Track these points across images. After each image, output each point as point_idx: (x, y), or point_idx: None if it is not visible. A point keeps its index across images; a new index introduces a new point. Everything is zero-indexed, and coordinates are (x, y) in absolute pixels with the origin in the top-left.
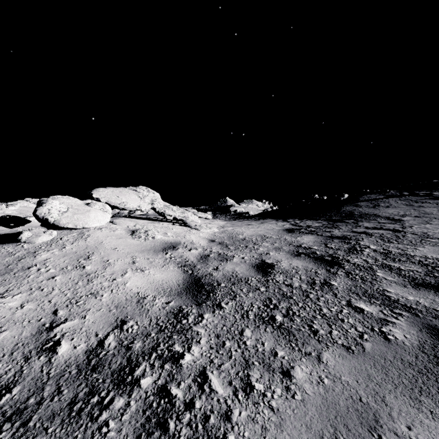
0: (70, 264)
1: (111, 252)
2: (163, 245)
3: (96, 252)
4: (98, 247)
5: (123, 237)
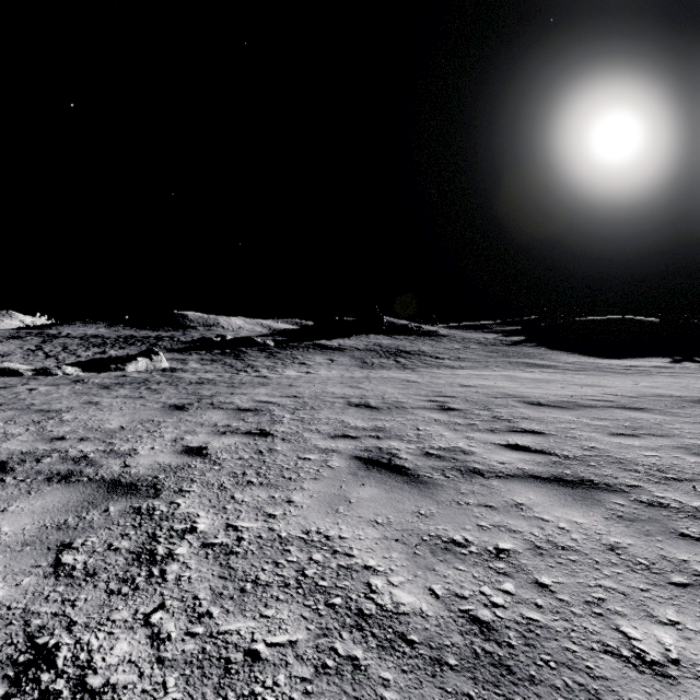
0: None
1: None
2: None
3: None
4: None
5: None
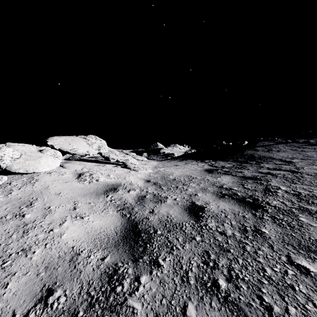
0: (10, 212)
1: (54, 197)
2: (105, 188)
3: (40, 198)
4: (43, 193)
5: (70, 181)
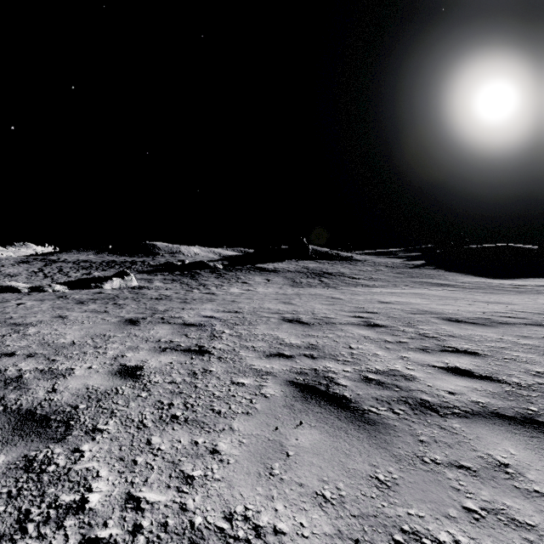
0: None
1: None
2: None
3: None
4: None
5: None
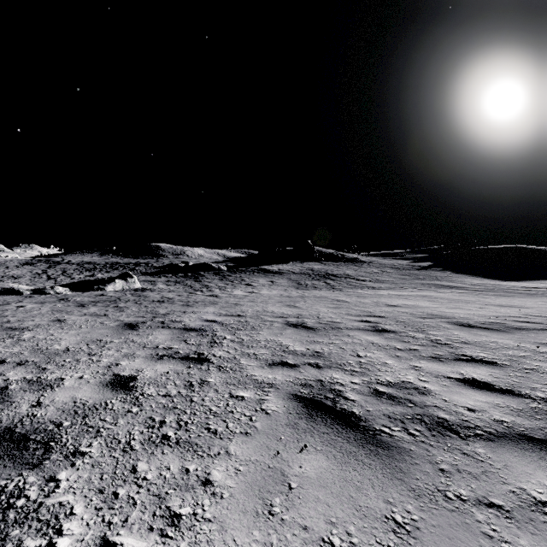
0: None
1: None
2: (3, 258)
3: None
4: None
5: None
